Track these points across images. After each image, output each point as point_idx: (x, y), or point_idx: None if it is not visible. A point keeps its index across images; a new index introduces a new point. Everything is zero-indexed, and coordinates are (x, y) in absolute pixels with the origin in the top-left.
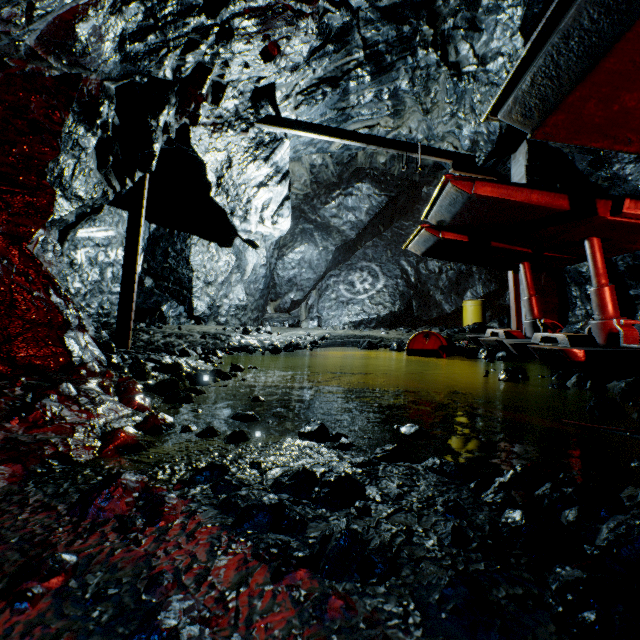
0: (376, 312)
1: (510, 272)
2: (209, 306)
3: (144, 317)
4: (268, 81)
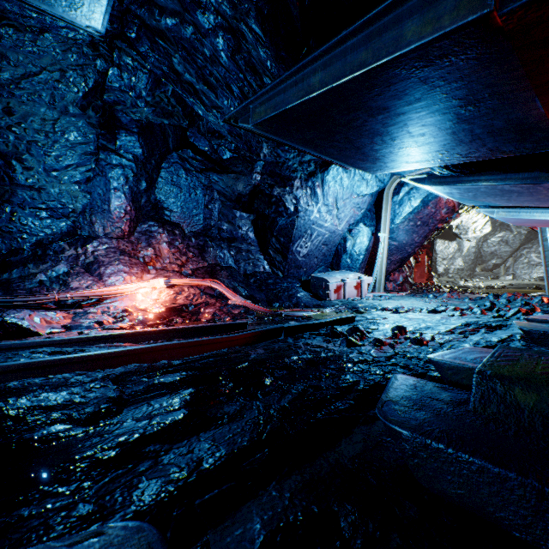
0: None
1: None
2: (444, 269)
3: None
4: None
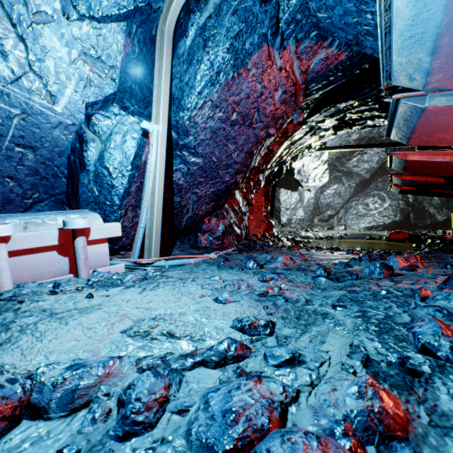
0: (382, 221)
1: None
2: (287, 219)
3: None
4: None
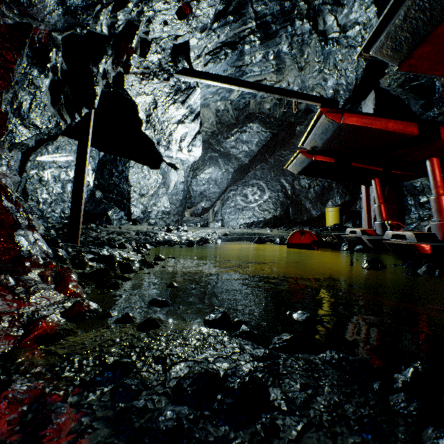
0: (263, 216)
1: (363, 186)
2: (143, 212)
3: (95, 219)
4: (183, 39)
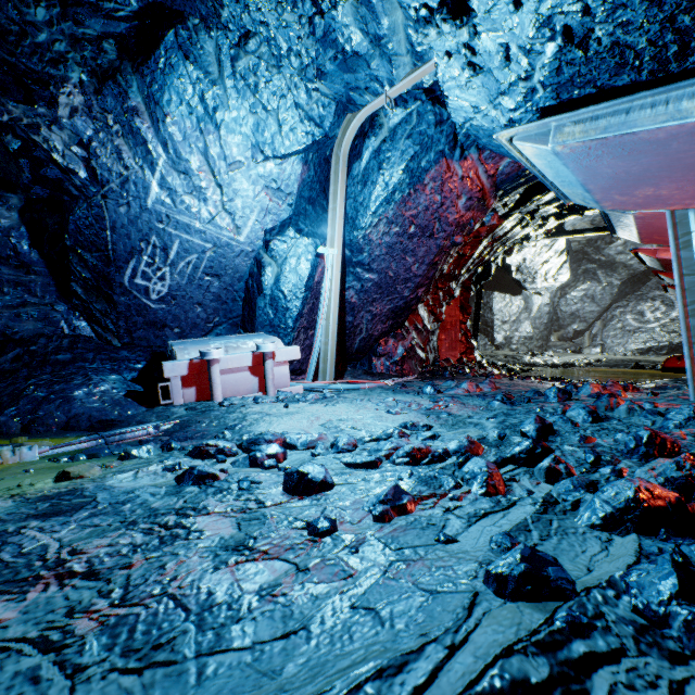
0: (667, 340)
1: None
2: (504, 338)
3: None
4: None
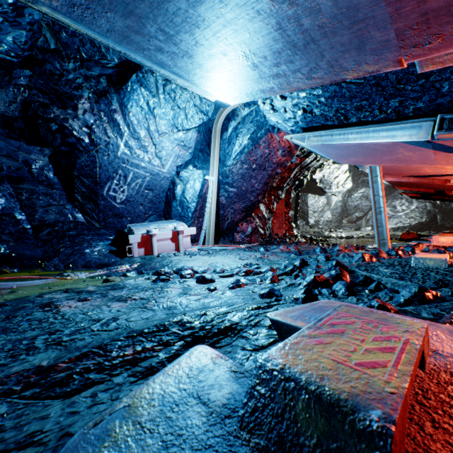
0: (408, 222)
1: None
2: (314, 221)
3: None
4: None
